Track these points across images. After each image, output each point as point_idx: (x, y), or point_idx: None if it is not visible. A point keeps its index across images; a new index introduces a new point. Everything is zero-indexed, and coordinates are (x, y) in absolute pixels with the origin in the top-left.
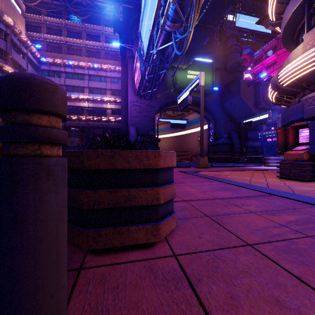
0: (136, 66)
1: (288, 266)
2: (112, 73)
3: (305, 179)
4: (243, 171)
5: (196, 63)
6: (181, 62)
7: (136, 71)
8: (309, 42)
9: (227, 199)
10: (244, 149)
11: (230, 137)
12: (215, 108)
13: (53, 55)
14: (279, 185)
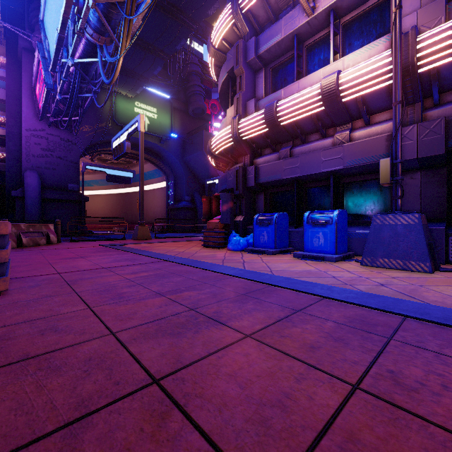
0: (37, 71)
1: (87, 297)
2: None
3: (218, 246)
4: (185, 241)
5: (148, 94)
6: (123, 87)
7: (38, 80)
8: (229, 118)
9: (112, 268)
10: None
11: (194, 200)
12: (175, 161)
13: None
14: (189, 253)
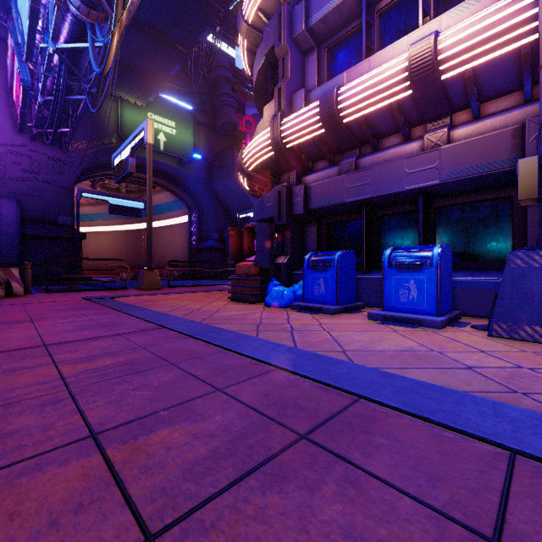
0: (13, 65)
1: None
2: None
3: (251, 300)
4: (207, 292)
5: (165, 104)
6: (132, 92)
7: (15, 77)
8: (268, 118)
9: (59, 345)
10: None
11: (223, 238)
12: (200, 189)
13: None
14: (207, 311)
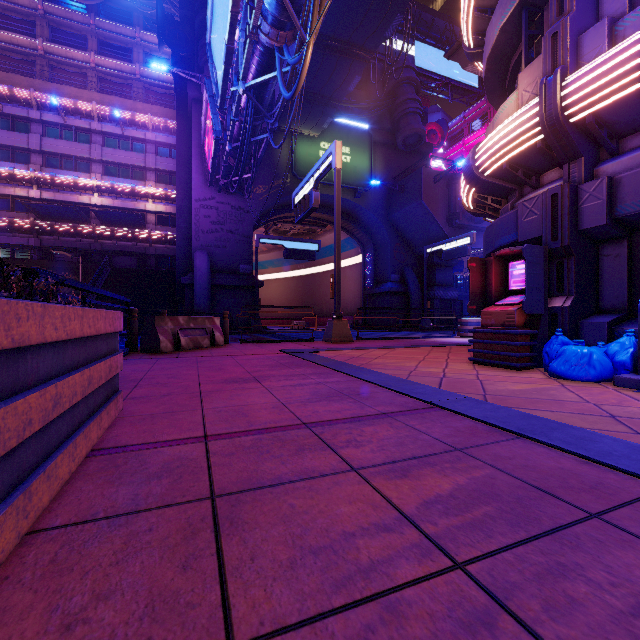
0: (206, 121)
1: None
2: (160, 135)
3: (517, 365)
4: (415, 347)
5: (338, 129)
6: (306, 123)
7: (207, 132)
8: (528, 88)
9: (323, 426)
10: (428, 304)
11: (404, 279)
12: (376, 222)
13: (11, 78)
14: (465, 381)
